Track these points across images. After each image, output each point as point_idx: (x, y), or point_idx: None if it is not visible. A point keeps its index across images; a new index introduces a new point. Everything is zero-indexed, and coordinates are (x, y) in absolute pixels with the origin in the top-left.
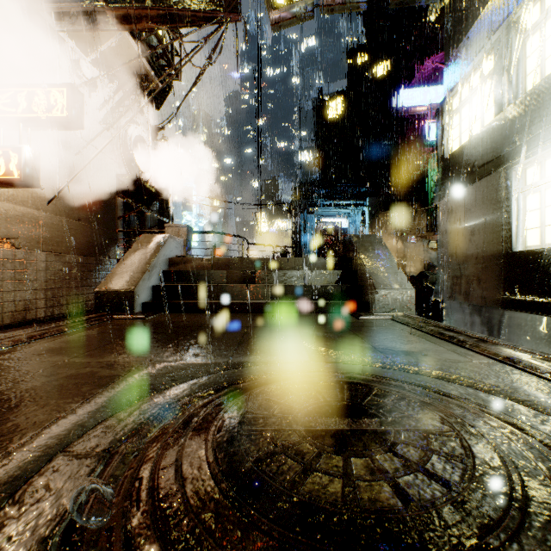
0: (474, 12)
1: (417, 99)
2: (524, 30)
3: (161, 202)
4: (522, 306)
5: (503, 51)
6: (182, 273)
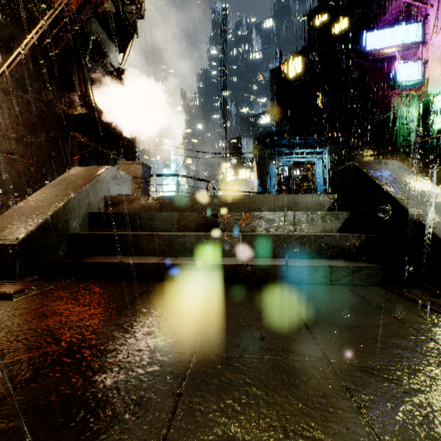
0: None
1: (385, 40)
2: None
3: (127, 147)
4: None
5: None
6: (116, 216)
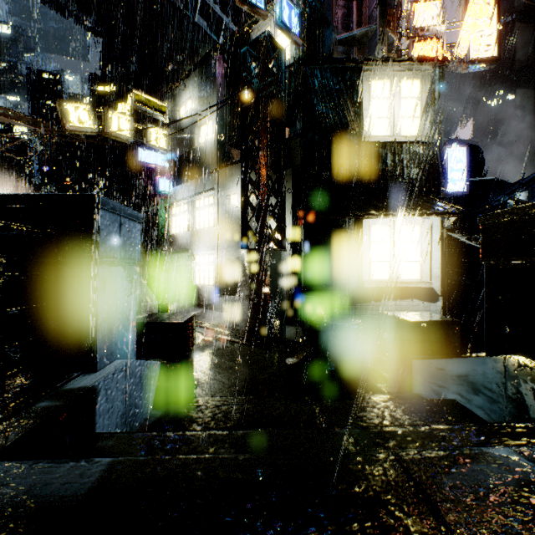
0: (181, 179)
1: (151, 159)
2: (196, 206)
3: None
4: (195, 305)
5: (190, 208)
6: None
